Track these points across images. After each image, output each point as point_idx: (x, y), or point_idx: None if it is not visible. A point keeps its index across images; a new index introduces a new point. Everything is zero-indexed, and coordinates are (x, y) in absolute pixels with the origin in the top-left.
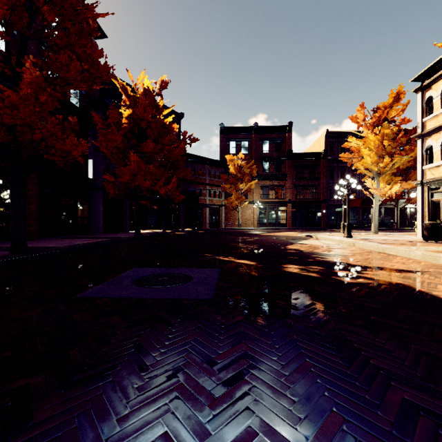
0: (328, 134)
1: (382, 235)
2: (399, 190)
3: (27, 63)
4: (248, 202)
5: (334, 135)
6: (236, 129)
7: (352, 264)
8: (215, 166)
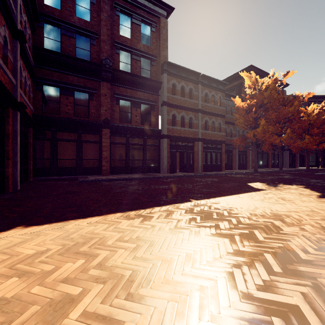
0: None
1: None
2: None
3: (288, 129)
4: None
5: None
6: None
7: None
8: None
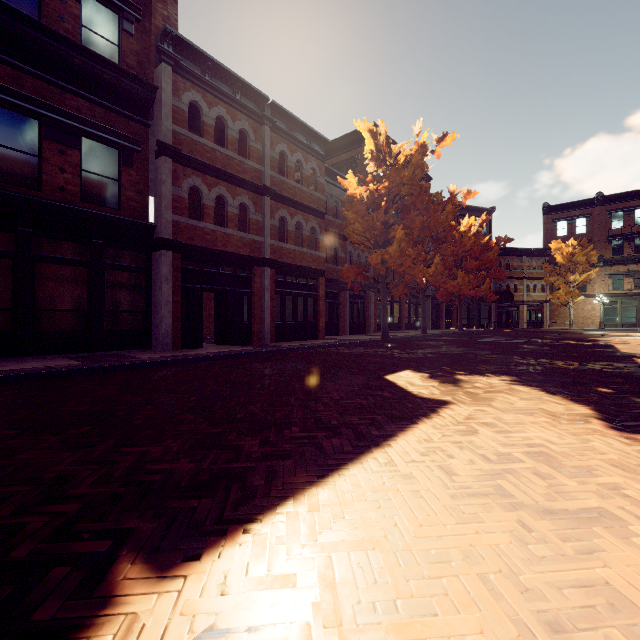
0: None
1: None
2: None
3: (436, 257)
4: (586, 296)
5: None
6: (567, 205)
7: (610, 342)
8: (535, 255)
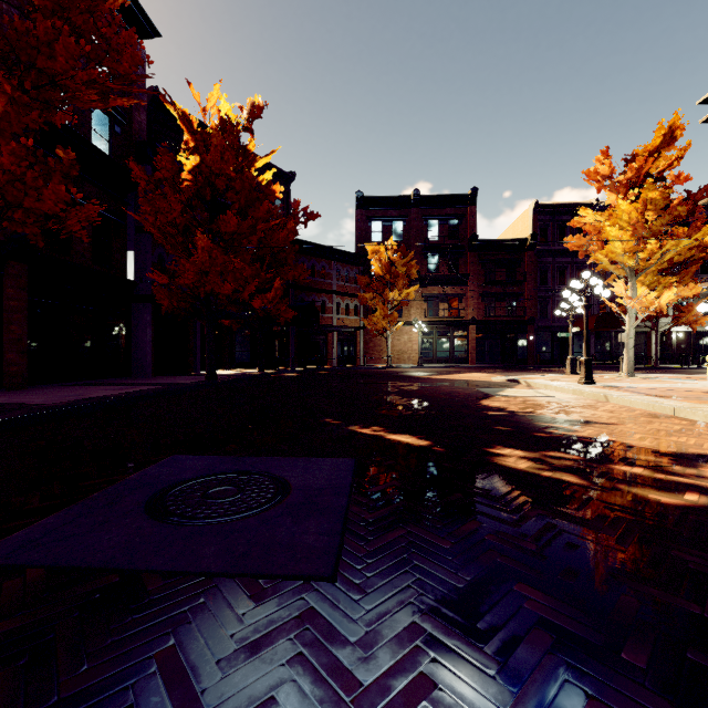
0: (538, 208)
1: (644, 379)
2: (672, 299)
3: None
4: (403, 323)
5: (548, 209)
6: (383, 201)
7: (636, 447)
8: (347, 262)
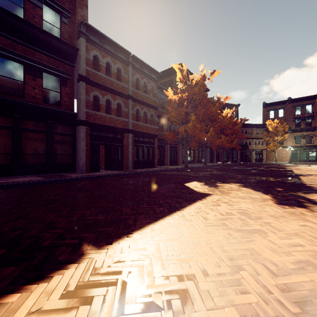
0: None
1: None
2: None
3: (211, 128)
4: (283, 147)
5: None
6: (274, 103)
7: (291, 169)
8: (259, 127)
